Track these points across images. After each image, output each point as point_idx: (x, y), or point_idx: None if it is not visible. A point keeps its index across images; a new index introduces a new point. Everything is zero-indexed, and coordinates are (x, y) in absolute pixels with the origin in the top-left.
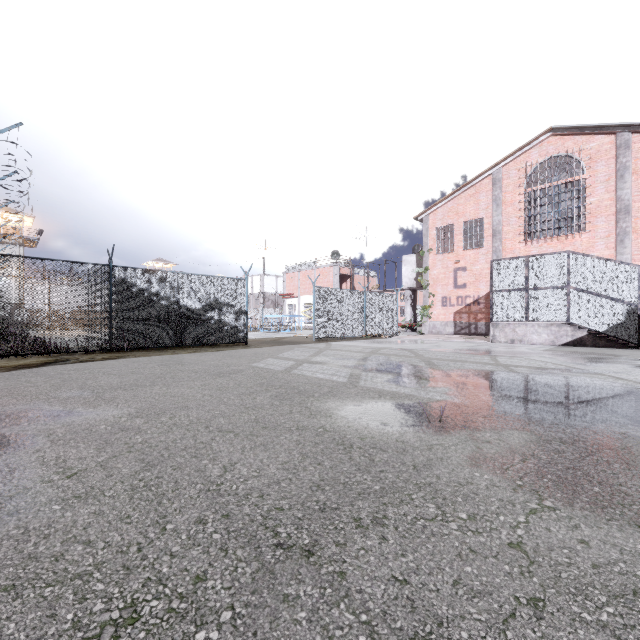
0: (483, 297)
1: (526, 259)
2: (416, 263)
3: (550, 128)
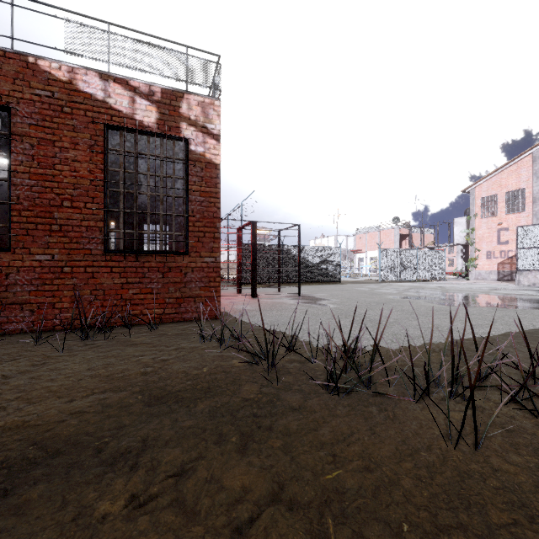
0: None
1: None
2: (466, 224)
3: None
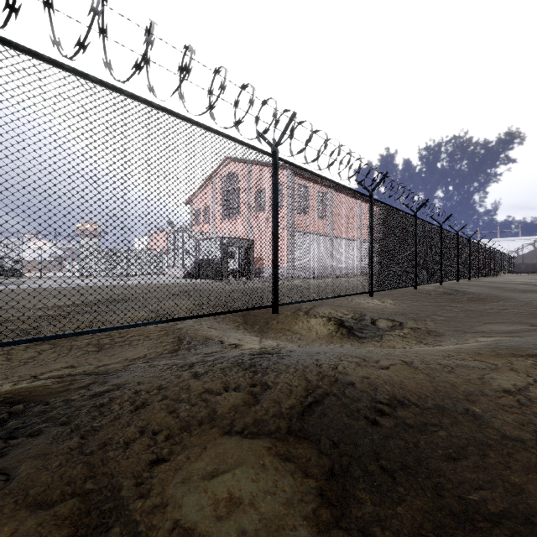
0: None
1: (174, 233)
2: None
3: (227, 157)
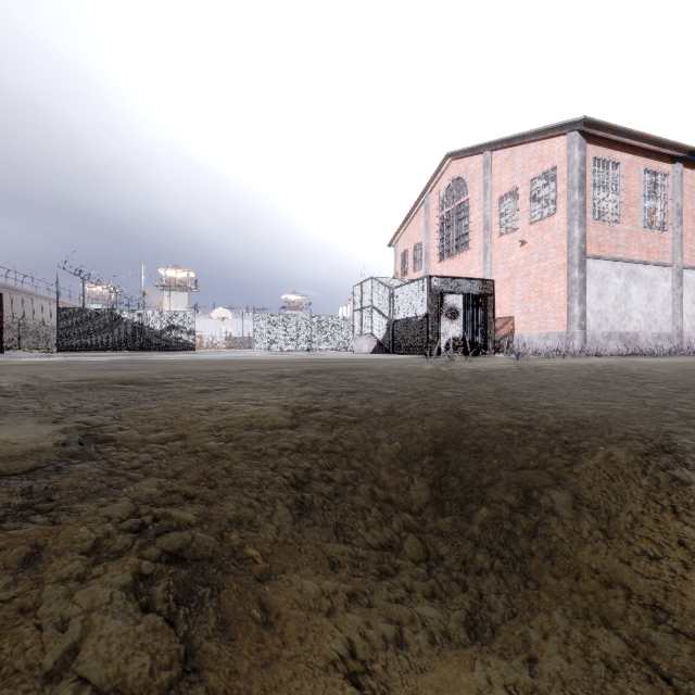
0: None
1: (361, 285)
2: None
3: (447, 155)
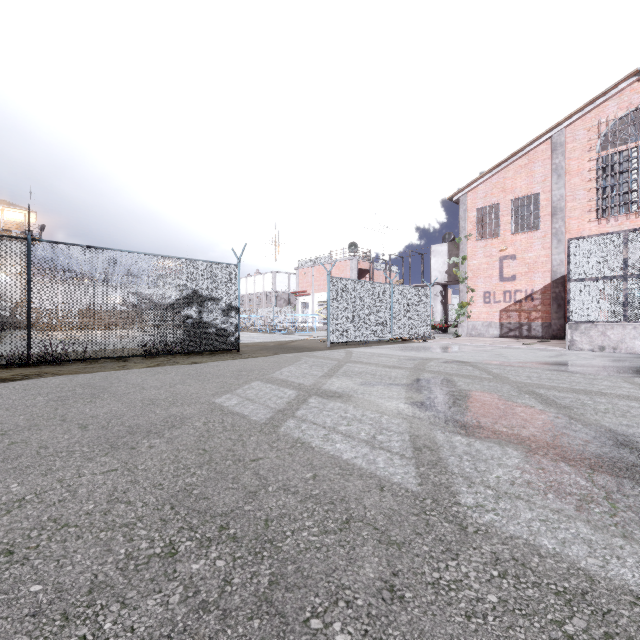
0: (539, 291)
1: (624, 235)
2: (448, 253)
3: (636, 70)
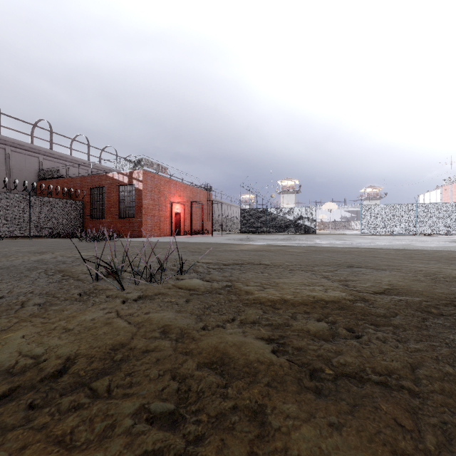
0: None
1: None
2: None
3: None
